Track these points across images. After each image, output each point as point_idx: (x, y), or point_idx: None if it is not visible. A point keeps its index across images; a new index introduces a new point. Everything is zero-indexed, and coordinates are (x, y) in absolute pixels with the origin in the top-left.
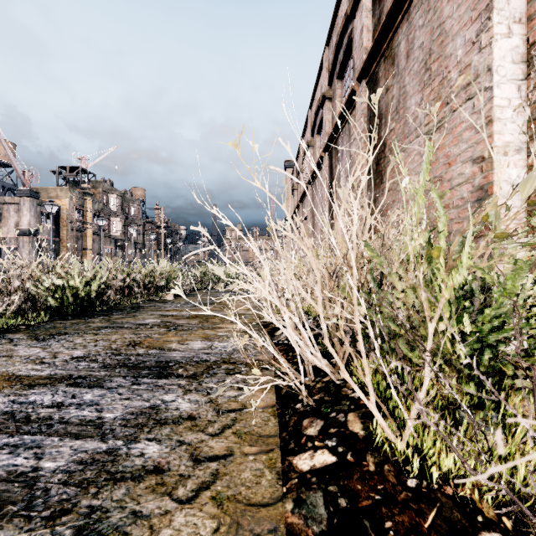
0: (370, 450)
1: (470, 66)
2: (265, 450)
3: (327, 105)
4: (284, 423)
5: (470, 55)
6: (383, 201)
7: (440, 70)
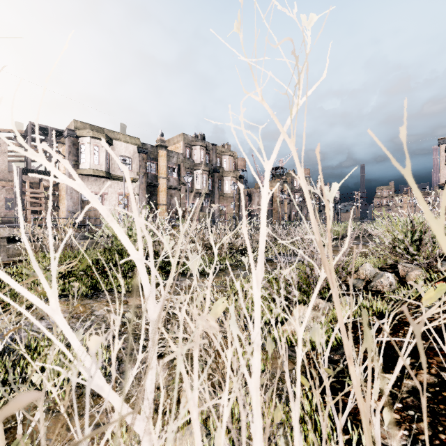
0: None
1: None
2: None
3: None
4: None
5: None
6: None
7: None
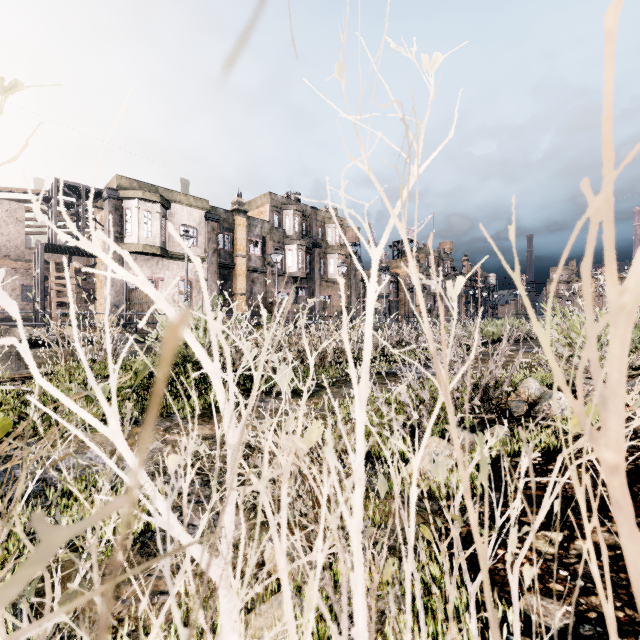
0: None
1: None
2: None
3: None
4: None
5: None
6: None
7: None
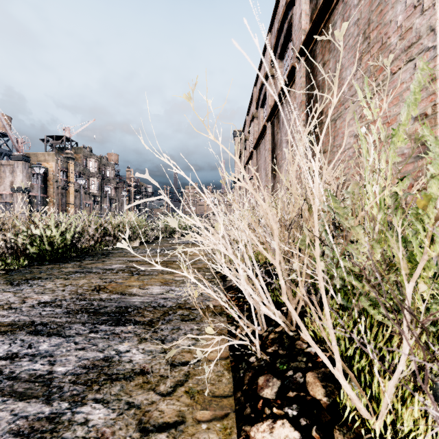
0: (337, 425)
1: (411, 29)
2: (219, 416)
3: (270, 81)
4: (238, 379)
5: (411, 19)
6: (340, 150)
7: (379, 37)
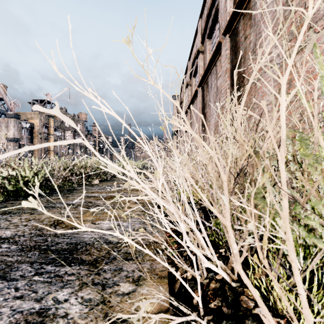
0: None
1: None
2: None
3: (201, 56)
4: None
5: None
6: (296, 89)
7: (302, 3)
